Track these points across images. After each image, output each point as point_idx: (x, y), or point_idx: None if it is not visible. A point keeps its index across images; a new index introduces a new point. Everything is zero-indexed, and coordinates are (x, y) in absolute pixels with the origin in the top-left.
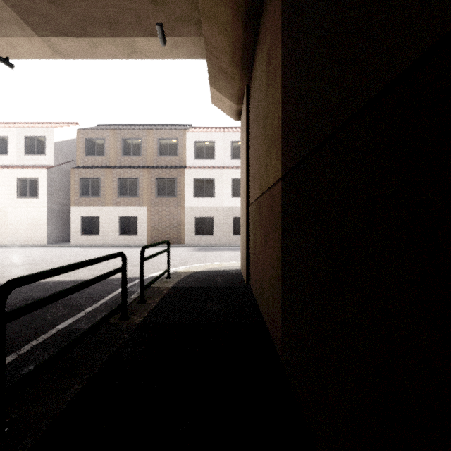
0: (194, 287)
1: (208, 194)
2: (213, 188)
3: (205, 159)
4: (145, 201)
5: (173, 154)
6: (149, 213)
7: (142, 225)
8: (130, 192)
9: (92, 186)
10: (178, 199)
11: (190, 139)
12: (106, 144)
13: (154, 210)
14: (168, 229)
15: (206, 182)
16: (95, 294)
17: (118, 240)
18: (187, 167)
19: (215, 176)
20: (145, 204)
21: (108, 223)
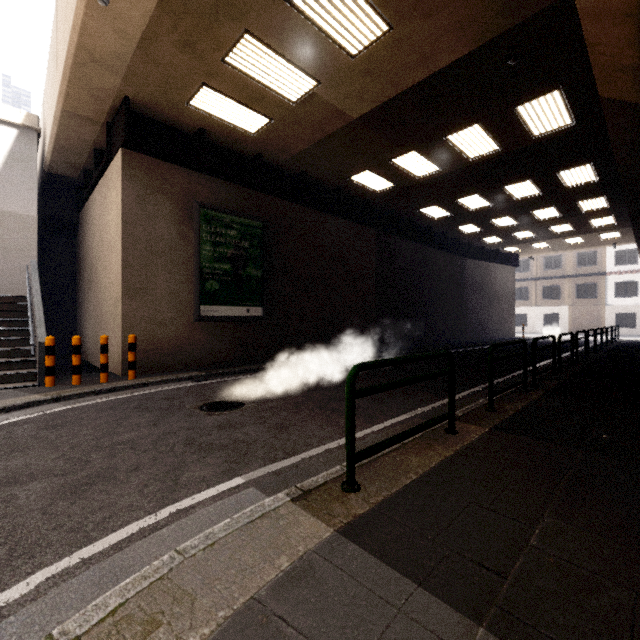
0: (634, 341)
1: (630, 294)
2: (635, 289)
3: (626, 265)
4: (566, 302)
5: (592, 264)
6: (569, 311)
7: (563, 319)
8: (552, 296)
9: (521, 293)
10: (598, 300)
11: (610, 250)
12: (530, 263)
13: (574, 308)
14: (588, 323)
15: (628, 285)
16: (591, 341)
17: (542, 330)
18: (606, 273)
19: (639, 279)
20: (566, 304)
21: (534, 318)
